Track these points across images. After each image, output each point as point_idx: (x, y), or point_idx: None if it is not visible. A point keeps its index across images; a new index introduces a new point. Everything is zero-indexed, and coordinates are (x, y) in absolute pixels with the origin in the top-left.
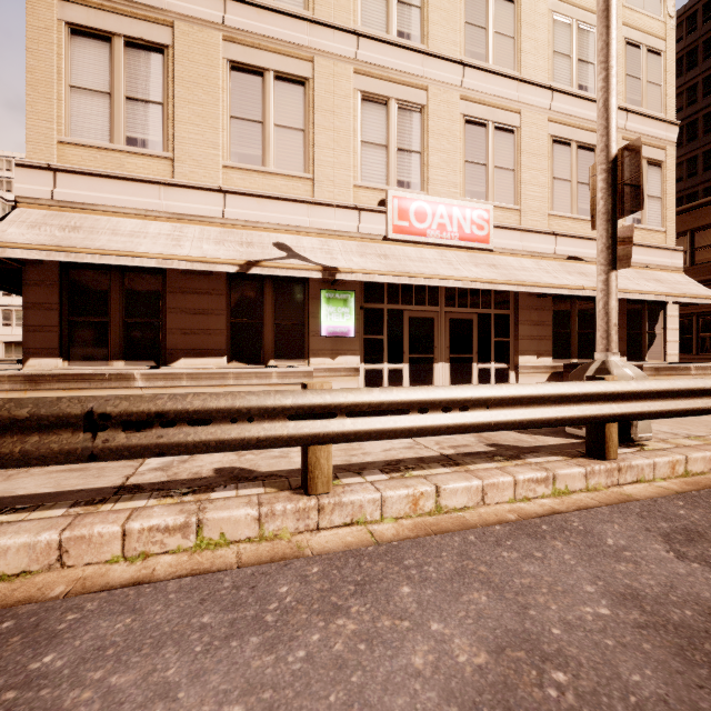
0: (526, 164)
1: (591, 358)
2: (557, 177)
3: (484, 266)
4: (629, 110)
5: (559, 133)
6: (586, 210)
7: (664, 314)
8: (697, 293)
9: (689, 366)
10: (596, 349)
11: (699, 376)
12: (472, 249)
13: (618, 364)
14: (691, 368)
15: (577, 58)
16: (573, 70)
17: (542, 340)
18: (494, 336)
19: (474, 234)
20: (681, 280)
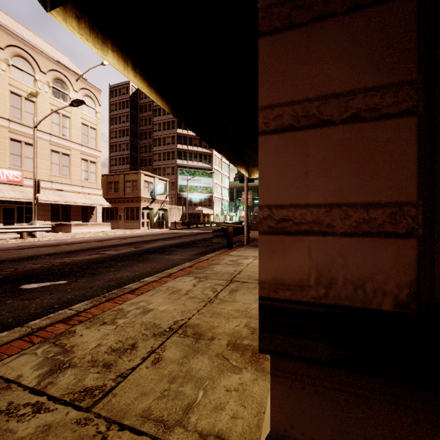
0: (40, 157)
1: (68, 221)
2: (53, 163)
3: (18, 192)
4: (83, 145)
5: (54, 149)
6: (66, 174)
7: (97, 208)
8: (99, 203)
9: (88, 223)
10: (70, 219)
11: (91, 226)
12: (14, 184)
13: (36, 223)
14: (89, 224)
15: (62, 125)
16: (60, 129)
17: (47, 216)
18: (25, 214)
19: (15, 180)
20: (99, 199)
